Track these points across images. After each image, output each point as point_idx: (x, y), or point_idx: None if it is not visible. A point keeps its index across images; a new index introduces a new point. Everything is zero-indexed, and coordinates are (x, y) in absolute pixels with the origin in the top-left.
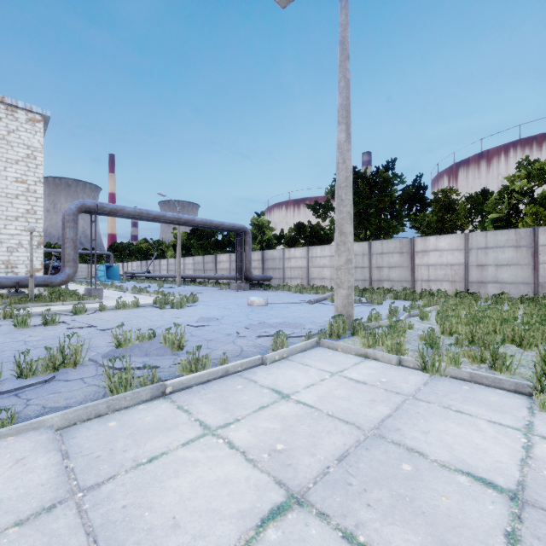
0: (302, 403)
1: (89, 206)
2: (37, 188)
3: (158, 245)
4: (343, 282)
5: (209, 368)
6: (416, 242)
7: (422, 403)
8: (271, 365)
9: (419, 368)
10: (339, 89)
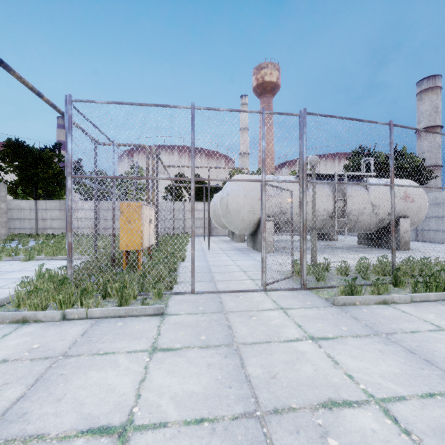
0: None
1: None
2: None
3: None
4: None
5: None
6: None
7: None
8: None
9: None
10: None
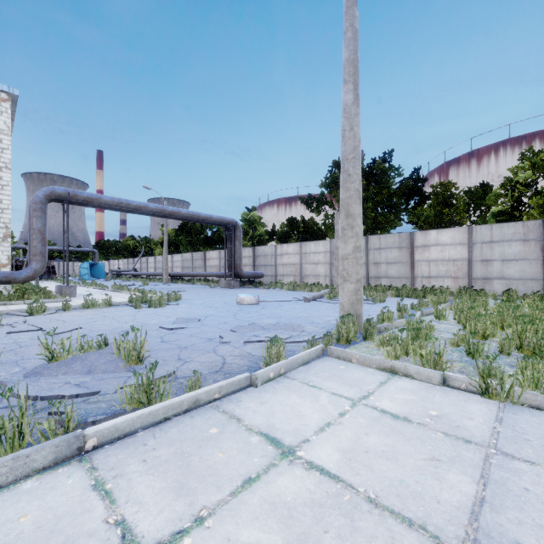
0: (318, 470)
1: (59, 194)
2: (3, 174)
3: (146, 242)
4: (350, 275)
5: (168, 397)
6: (416, 237)
7: (519, 463)
8: (264, 387)
9: (475, 391)
10: (345, 41)
